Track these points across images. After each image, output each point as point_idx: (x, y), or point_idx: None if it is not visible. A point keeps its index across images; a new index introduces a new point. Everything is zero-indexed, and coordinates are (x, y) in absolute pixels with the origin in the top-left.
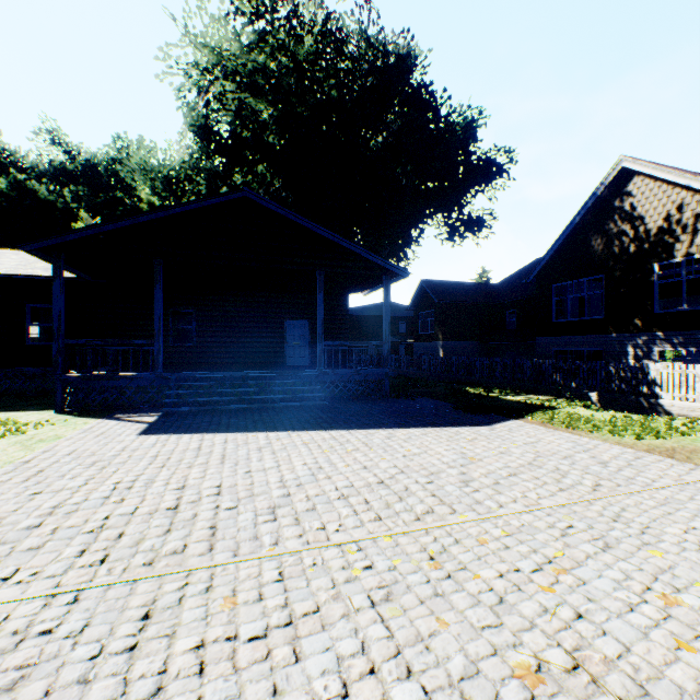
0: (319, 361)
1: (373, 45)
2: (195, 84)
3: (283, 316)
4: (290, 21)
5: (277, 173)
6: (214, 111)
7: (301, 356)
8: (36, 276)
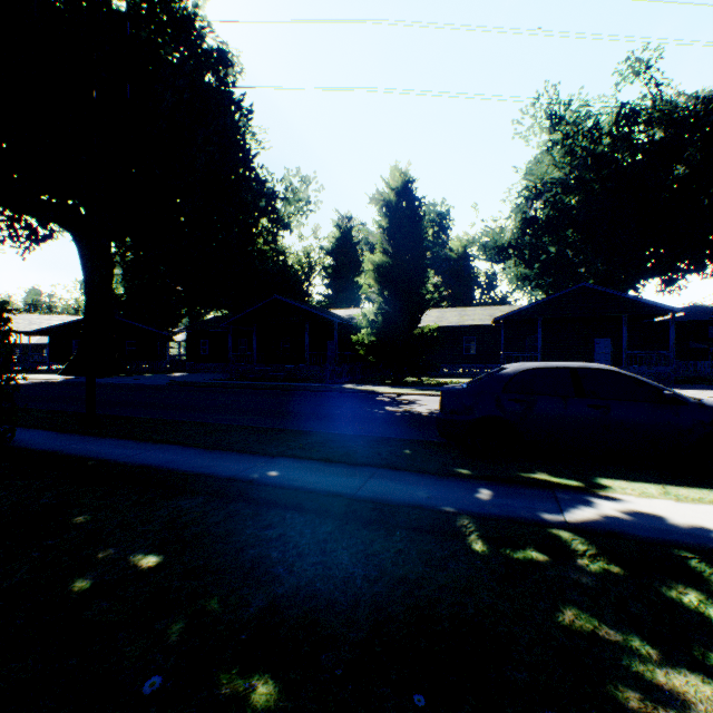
0: (624, 362)
1: (665, 114)
2: (523, 197)
3: (593, 336)
4: (591, 135)
5: (577, 233)
6: (536, 209)
7: (605, 360)
8: (473, 325)
